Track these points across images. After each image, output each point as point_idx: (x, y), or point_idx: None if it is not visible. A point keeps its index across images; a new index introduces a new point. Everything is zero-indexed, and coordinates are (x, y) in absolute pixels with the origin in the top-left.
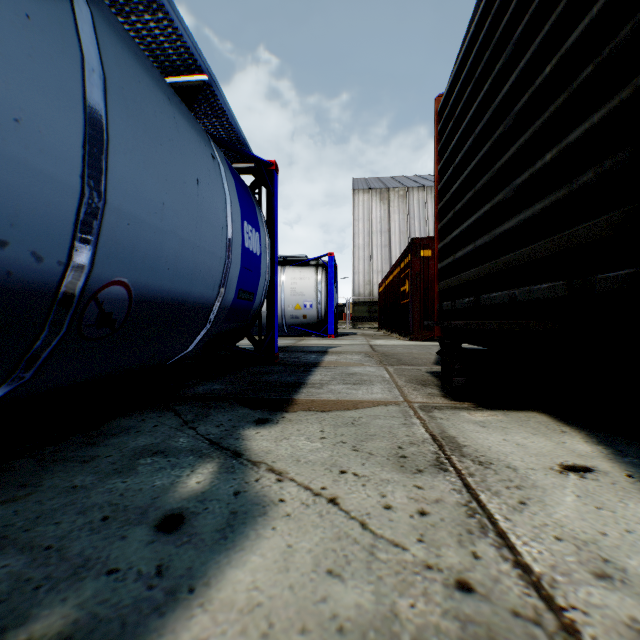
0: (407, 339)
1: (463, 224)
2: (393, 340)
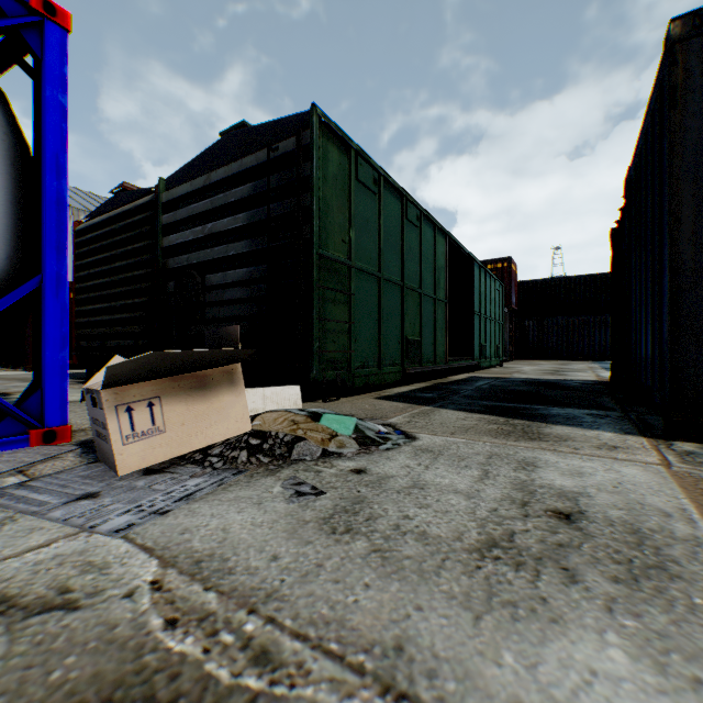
0: (22, 370)
1: (96, 305)
2: (4, 372)
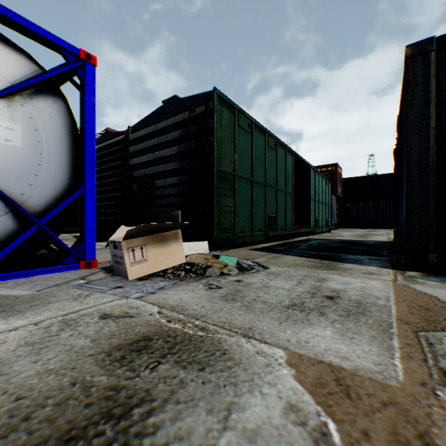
0: None
1: None
2: None
